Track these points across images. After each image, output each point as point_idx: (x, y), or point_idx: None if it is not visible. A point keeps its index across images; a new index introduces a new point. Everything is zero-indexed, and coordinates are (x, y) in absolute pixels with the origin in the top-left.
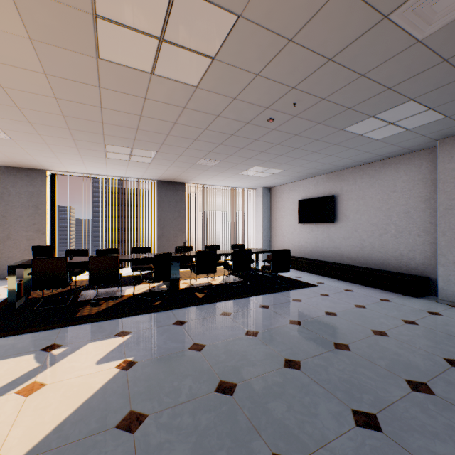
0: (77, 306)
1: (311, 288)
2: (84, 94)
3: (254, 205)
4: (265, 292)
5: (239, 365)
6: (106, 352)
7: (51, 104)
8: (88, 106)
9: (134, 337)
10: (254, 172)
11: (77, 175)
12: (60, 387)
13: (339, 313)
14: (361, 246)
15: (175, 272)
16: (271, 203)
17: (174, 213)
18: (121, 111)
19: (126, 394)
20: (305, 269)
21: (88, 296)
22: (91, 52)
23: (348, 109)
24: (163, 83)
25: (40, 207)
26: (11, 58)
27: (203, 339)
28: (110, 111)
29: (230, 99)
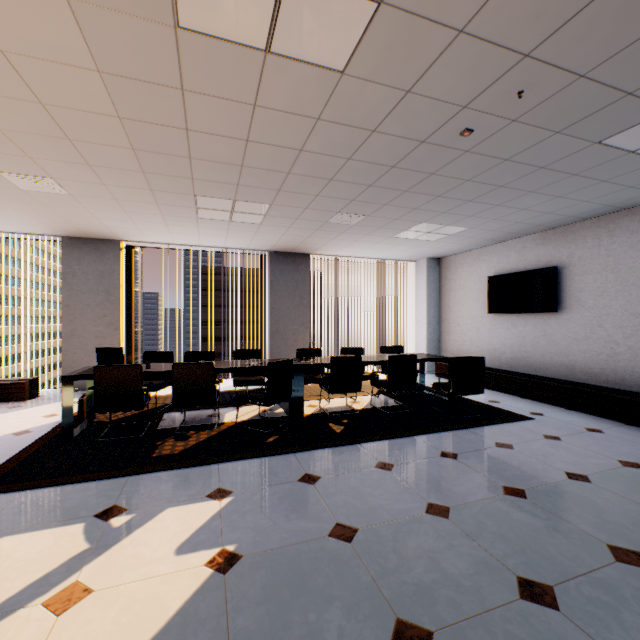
0: (156, 439)
1: (522, 424)
2: (161, 105)
3: (414, 285)
4: (444, 427)
5: (429, 582)
6: (192, 529)
7: (114, 129)
8: (167, 130)
9: (237, 502)
10: (417, 233)
11: (160, 247)
12: (113, 599)
13: (594, 476)
14: (611, 352)
15: (298, 390)
16: (441, 283)
17: (293, 299)
18: (216, 134)
19: (223, 633)
20: (502, 389)
21: (172, 421)
22: (165, 16)
23: (624, 97)
24: (286, 70)
25: (113, 292)
26: (44, 45)
27: (352, 516)
28: (200, 135)
29: (400, 94)
